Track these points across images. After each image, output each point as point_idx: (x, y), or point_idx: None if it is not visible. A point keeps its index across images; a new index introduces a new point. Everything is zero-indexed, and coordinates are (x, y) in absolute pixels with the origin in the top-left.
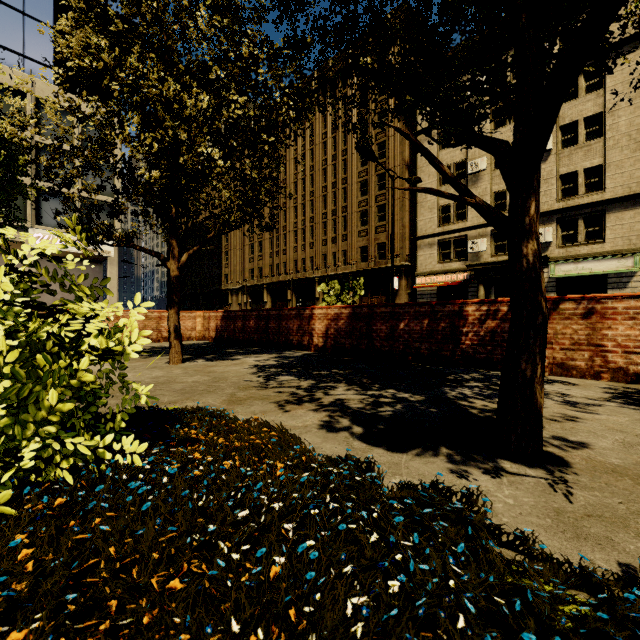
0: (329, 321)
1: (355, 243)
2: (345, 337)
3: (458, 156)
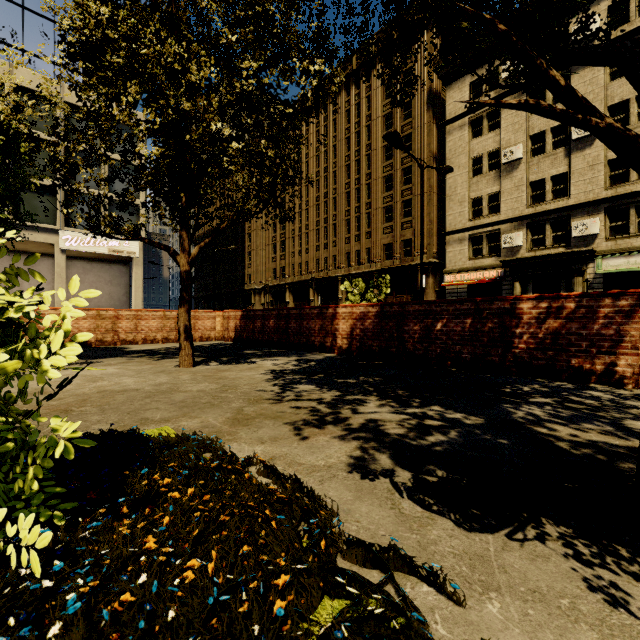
0: (354, 321)
1: (379, 240)
2: (372, 338)
3: (491, 145)
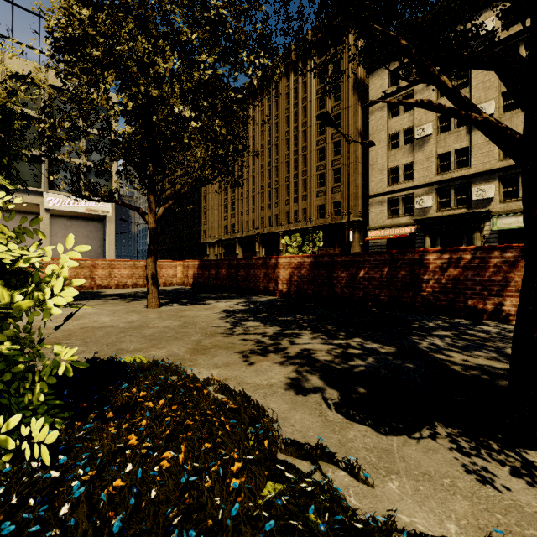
0: (292, 269)
1: (314, 202)
2: (307, 284)
3: (406, 123)
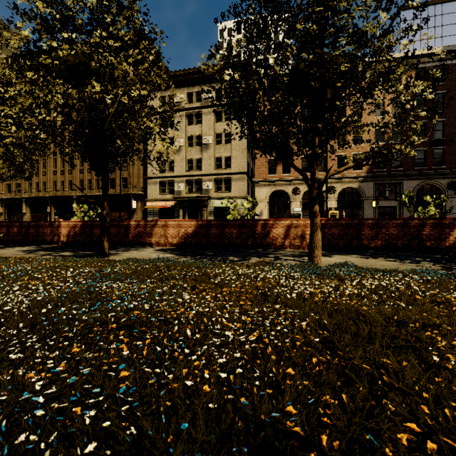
0: (70, 228)
1: None
2: (79, 236)
3: (170, 134)
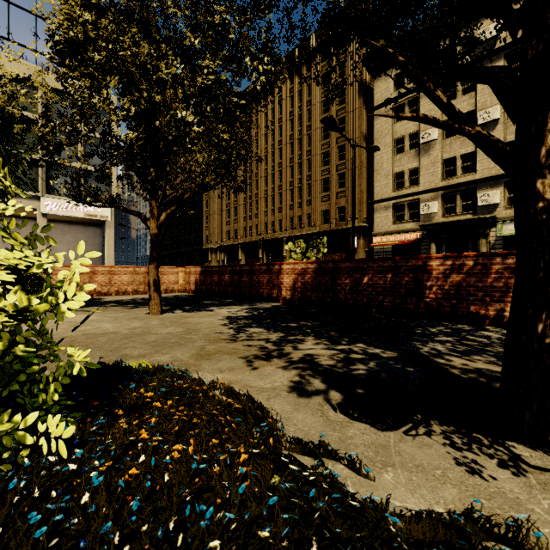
0: (296, 275)
1: (318, 207)
2: (311, 290)
3: (411, 128)
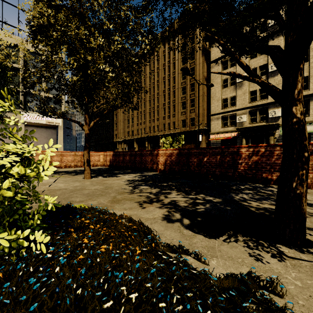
0: (167, 157)
1: (179, 118)
2: (175, 165)
3: None
